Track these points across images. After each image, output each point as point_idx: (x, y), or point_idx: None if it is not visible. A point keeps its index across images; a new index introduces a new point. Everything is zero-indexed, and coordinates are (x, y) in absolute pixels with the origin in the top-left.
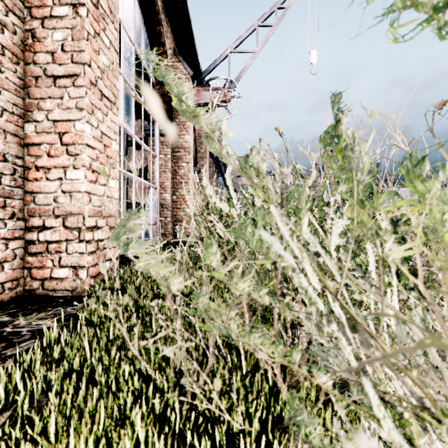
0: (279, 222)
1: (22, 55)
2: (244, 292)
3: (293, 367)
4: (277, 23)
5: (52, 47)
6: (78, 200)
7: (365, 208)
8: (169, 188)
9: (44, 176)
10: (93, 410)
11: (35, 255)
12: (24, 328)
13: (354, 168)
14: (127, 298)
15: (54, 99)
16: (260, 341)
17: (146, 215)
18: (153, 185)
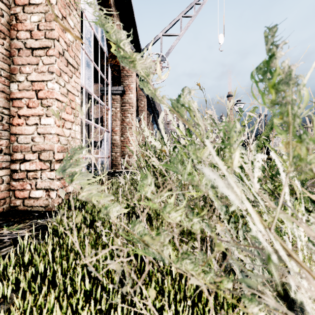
0: (215, 157)
1: (8, 33)
2: (176, 221)
3: (224, 294)
4: (195, 14)
5: (30, 26)
6: (49, 140)
7: (302, 142)
8: (118, 132)
9: (24, 122)
10: (51, 309)
11: (18, 180)
12: (6, 236)
13: (289, 102)
14: (80, 217)
15: (31, 65)
16: (191, 267)
17: (102, 151)
18: (107, 130)
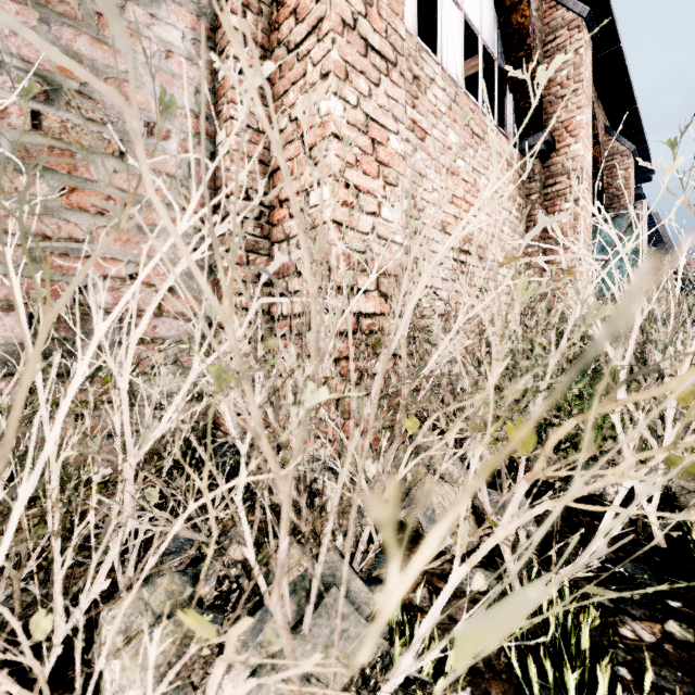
0: None
1: None
2: None
3: None
4: None
5: None
6: None
7: None
8: None
9: None
10: None
11: None
12: None
13: None
14: None
15: None
16: None
17: None
18: None
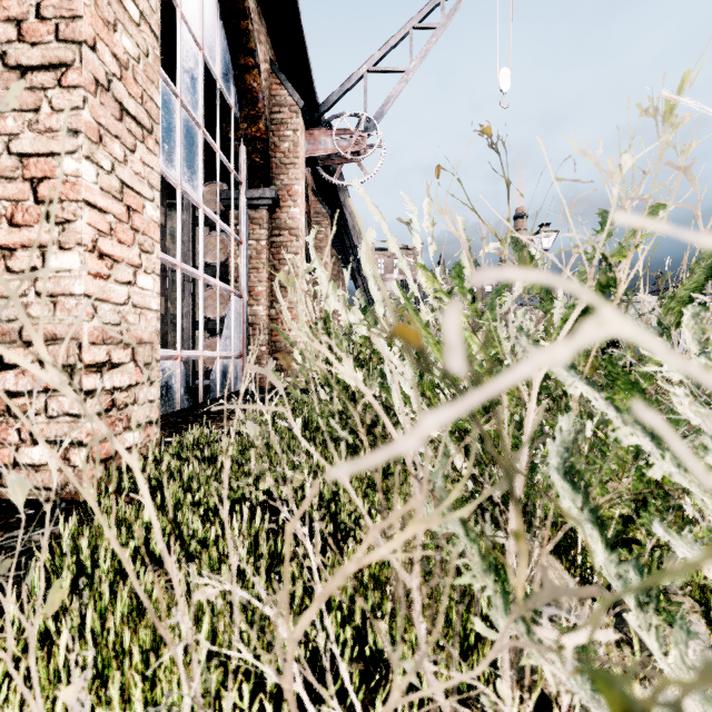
0: None
1: None
2: None
3: None
4: (444, 23)
5: (18, 9)
6: (68, 311)
7: None
8: (263, 296)
9: (2, 265)
10: None
11: None
12: None
13: None
14: (59, 594)
15: (21, 111)
16: None
17: (224, 342)
18: (237, 292)
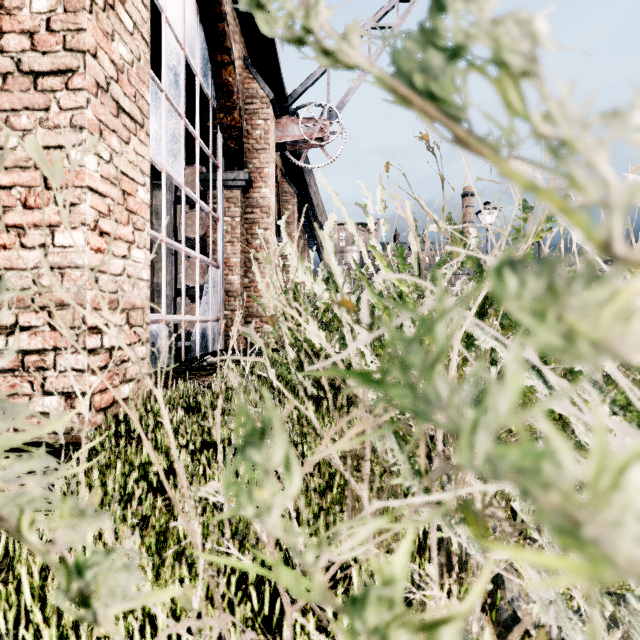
0: None
1: None
2: None
3: None
4: (399, 23)
5: (31, 23)
6: (74, 281)
7: None
8: (237, 267)
9: (17, 241)
10: None
11: (2, 373)
12: None
13: None
14: (97, 496)
15: (34, 110)
16: None
17: (203, 308)
18: (214, 263)
